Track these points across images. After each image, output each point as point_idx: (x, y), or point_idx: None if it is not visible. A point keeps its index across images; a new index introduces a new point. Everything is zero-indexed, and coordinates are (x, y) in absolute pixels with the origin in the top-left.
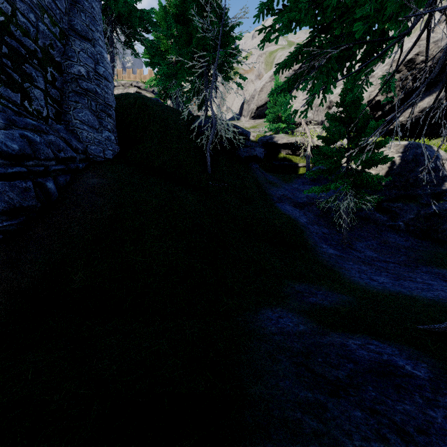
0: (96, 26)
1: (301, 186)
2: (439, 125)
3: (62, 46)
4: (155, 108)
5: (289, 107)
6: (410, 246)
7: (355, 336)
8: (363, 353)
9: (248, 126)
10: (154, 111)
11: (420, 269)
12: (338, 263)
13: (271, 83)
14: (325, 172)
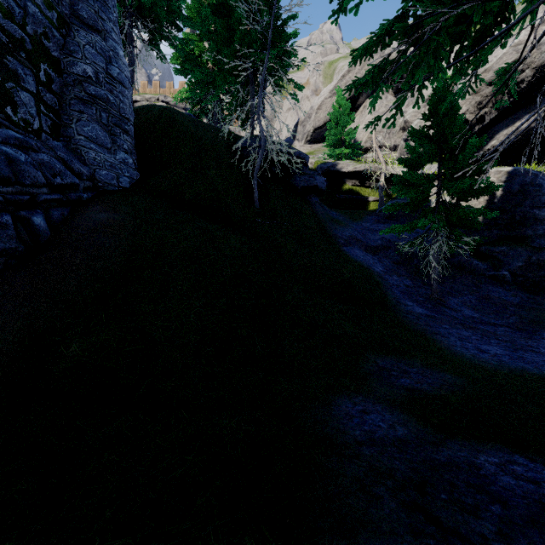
0: (108, 14)
1: (373, 225)
2: (541, 150)
3: (61, 37)
4: (186, 124)
5: (354, 129)
6: (520, 302)
7: (486, 448)
8: (509, 482)
9: (304, 152)
10: (185, 127)
11: (539, 335)
12: (430, 327)
13: (331, 99)
14: (409, 205)
